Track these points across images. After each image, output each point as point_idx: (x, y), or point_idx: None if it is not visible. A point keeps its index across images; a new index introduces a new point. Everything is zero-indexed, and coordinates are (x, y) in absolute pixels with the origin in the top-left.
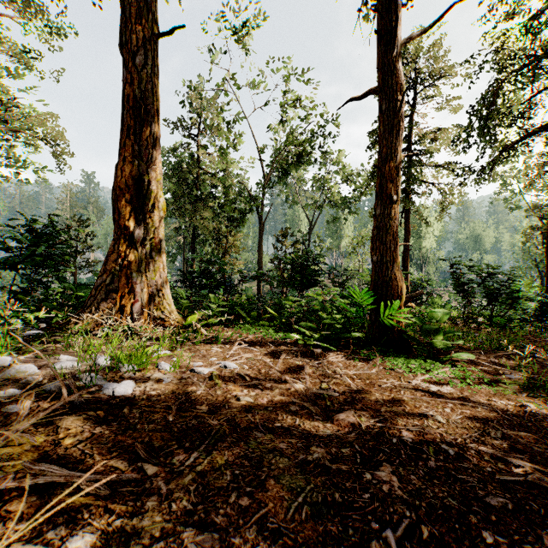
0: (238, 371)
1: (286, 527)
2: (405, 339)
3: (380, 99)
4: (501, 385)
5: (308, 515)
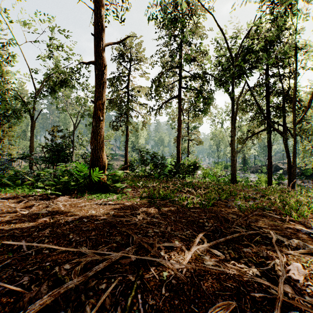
0: None
1: None
2: (106, 186)
3: (95, 68)
4: (134, 198)
5: None
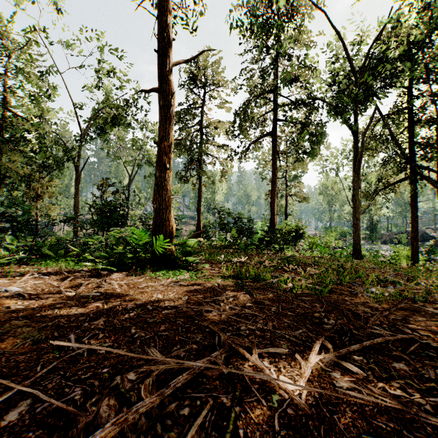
0: (20, 292)
1: (10, 351)
2: (174, 259)
3: (160, 97)
4: (214, 278)
5: (30, 344)
